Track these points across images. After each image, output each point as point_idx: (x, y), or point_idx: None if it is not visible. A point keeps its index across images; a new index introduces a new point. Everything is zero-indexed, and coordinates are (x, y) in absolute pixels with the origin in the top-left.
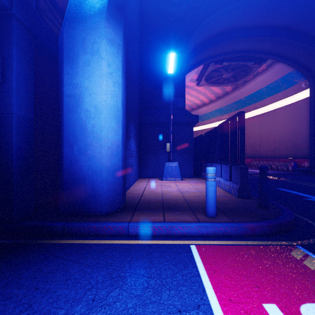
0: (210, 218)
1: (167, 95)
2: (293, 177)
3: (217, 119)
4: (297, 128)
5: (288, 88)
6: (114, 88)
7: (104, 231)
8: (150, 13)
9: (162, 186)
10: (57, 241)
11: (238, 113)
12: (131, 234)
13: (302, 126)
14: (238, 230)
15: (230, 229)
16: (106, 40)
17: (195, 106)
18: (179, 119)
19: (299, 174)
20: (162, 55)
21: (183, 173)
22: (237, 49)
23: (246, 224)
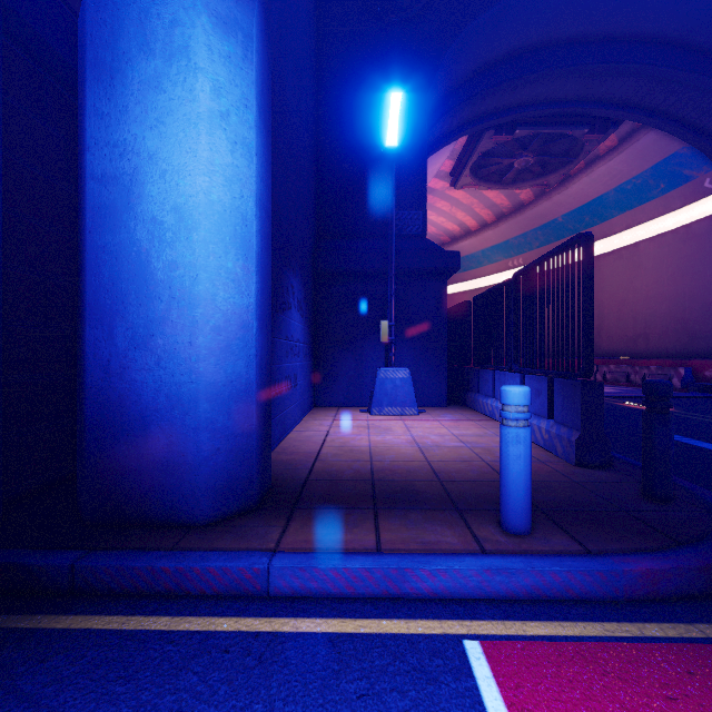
0: (516, 539)
1: (381, 203)
2: (690, 404)
3: (498, 267)
4: (692, 286)
5: (669, 192)
6: (234, 158)
7: (194, 582)
8: (340, 2)
9: (370, 429)
10: (43, 620)
11: (574, 239)
12: (276, 593)
13: (704, 281)
14: (609, 581)
15: (582, 578)
16: (210, 18)
17: (447, 236)
18: (413, 263)
19: (700, 398)
20: (370, 106)
21: (423, 396)
22: (551, 97)
23: (630, 563)
